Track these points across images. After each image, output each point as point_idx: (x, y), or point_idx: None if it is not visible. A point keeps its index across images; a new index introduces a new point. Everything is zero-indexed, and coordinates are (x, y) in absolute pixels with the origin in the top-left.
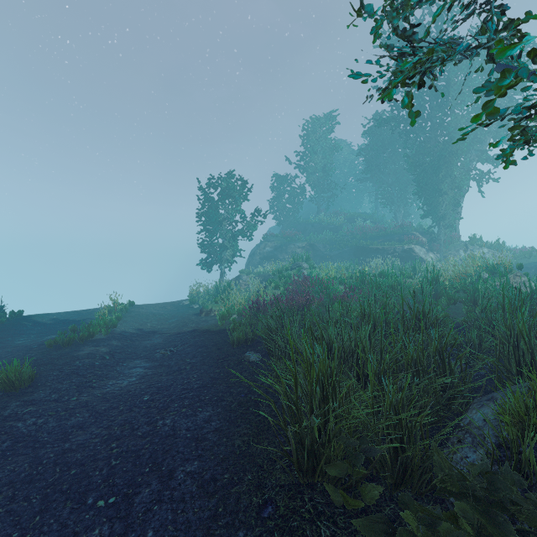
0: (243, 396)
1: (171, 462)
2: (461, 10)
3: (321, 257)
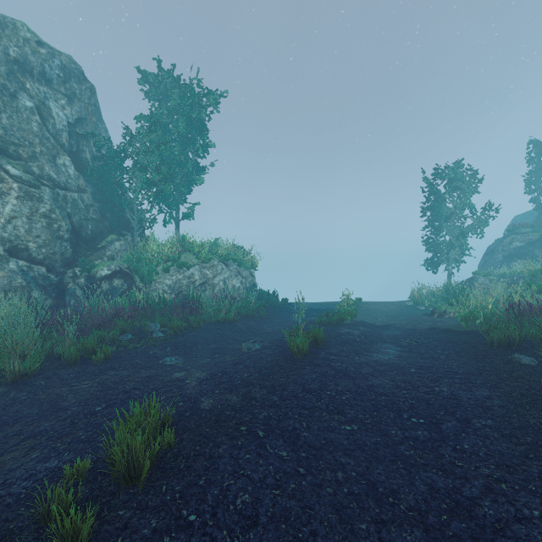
0: (524, 390)
1: (463, 414)
2: None
3: None
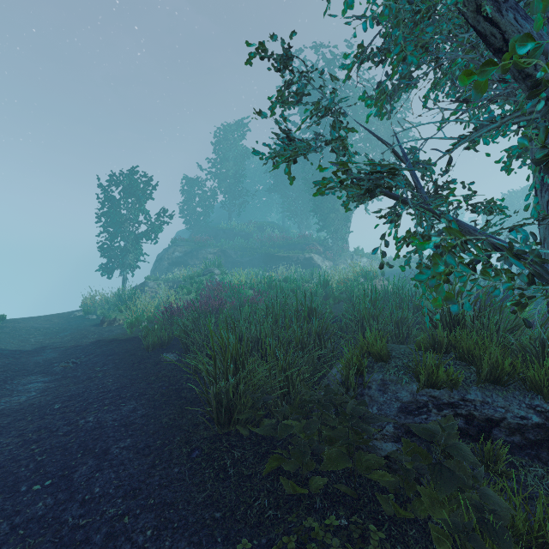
0: (165, 388)
1: (104, 445)
2: (319, 119)
3: (233, 263)
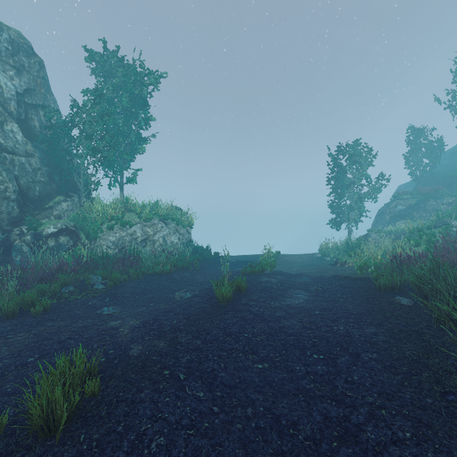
0: (402, 326)
1: (354, 349)
2: None
3: None
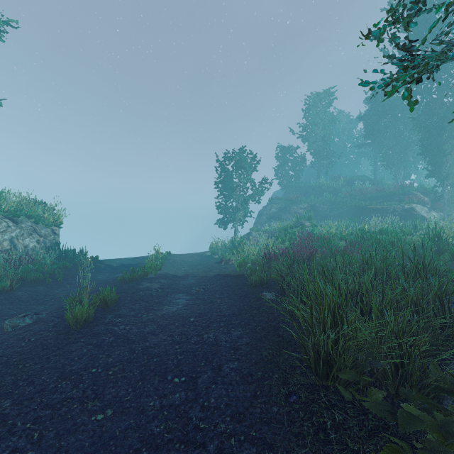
0: (264, 323)
1: (218, 361)
2: None
3: (321, 216)
